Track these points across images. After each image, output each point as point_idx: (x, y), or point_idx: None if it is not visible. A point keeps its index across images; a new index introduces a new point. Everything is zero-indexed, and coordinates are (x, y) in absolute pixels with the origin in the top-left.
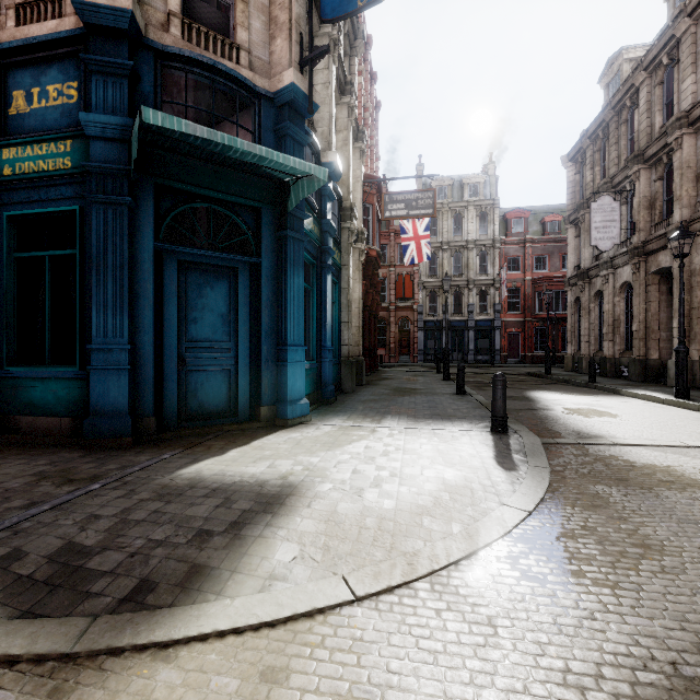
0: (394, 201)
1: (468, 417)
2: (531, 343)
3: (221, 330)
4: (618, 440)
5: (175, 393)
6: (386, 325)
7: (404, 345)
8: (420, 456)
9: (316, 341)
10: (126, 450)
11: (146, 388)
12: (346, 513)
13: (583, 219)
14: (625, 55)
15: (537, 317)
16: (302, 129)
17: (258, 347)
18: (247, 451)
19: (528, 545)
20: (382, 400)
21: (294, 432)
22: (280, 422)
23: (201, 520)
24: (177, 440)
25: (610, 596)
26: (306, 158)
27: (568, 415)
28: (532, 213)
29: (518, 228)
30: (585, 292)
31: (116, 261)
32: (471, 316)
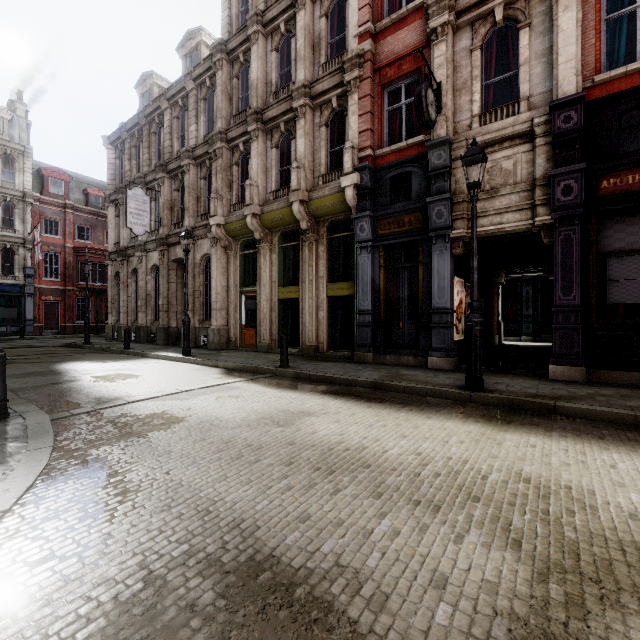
0: None
1: None
2: (73, 313)
3: None
4: (133, 398)
5: None
6: None
7: None
8: None
9: None
10: None
11: None
12: None
13: (122, 202)
14: (155, 79)
15: (80, 287)
16: None
17: None
18: None
19: None
20: None
21: None
22: None
23: None
24: None
25: (76, 564)
26: None
27: (95, 383)
28: (74, 180)
29: (58, 189)
30: (124, 268)
31: None
32: None
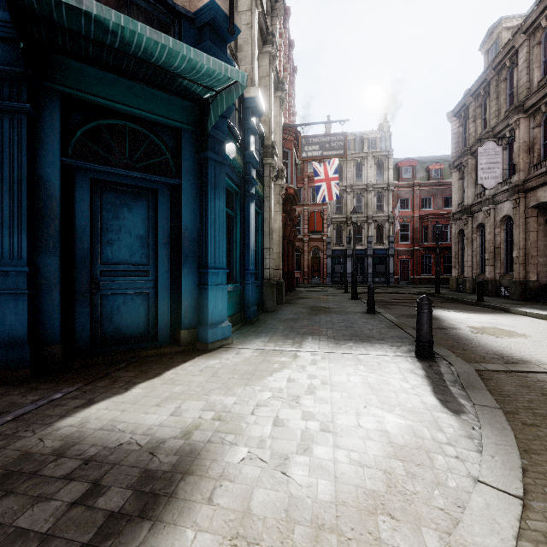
0: (310, 143)
1: (387, 338)
2: (418, 268)
3: (139, 253)
4: None
5: (87, 318)
6: (301, 253)
7: (315, 269)
8: (351, 394)
9: (240, 265)
10: (19, 384)
11: (50, 314)
12: (264, 515)
13: (466, 163)
14: (503, 24)
15: (423, 247)
16: (223, 53)
17: (179, 270)
18: (155, 386)
19: None
20: (301, 319)
21: (213, 358)
22: (200, 346)
23: (34, 540)
24: (85, 369)
25: None
26: None
27: (478, 334)
28: (419, 163)
29: (408, 174)
30: (468, 225)
31: (13, 175)
32: (370, 246)
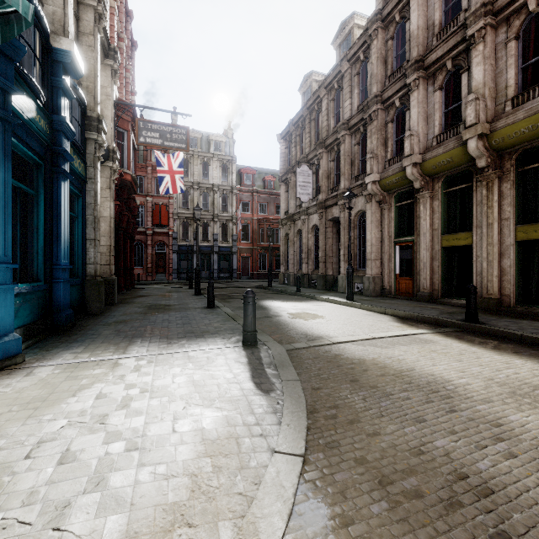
0: (149, 129)
1: (220, 331)
2: (257, 265)
3: None
4: (334, 339)
5: None
6: (144, 247)
7: (160, 265)
8: (172, 397)
9: (44, 258)
10: None
11: None
12: None
13: (290, 180)
14: (314, 76)
15: (261, 246)
16: None
17: None
18: None
19: (320, 527)
20: (133, 321)
21: None
22: None
23: None
24: None
25: None
26: (27, 31)
27: (293, 319)
28: (257, 172)
29: (249, 181)
30: (292, 230)
31: None
32: (216, 243)
